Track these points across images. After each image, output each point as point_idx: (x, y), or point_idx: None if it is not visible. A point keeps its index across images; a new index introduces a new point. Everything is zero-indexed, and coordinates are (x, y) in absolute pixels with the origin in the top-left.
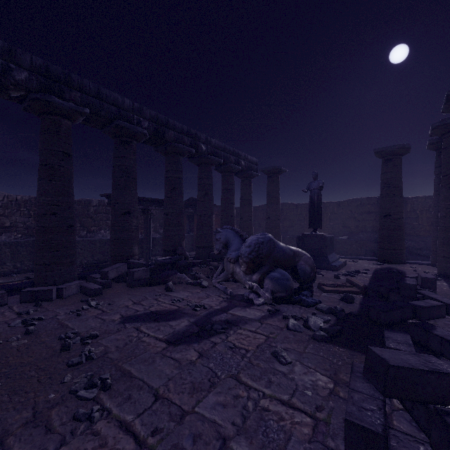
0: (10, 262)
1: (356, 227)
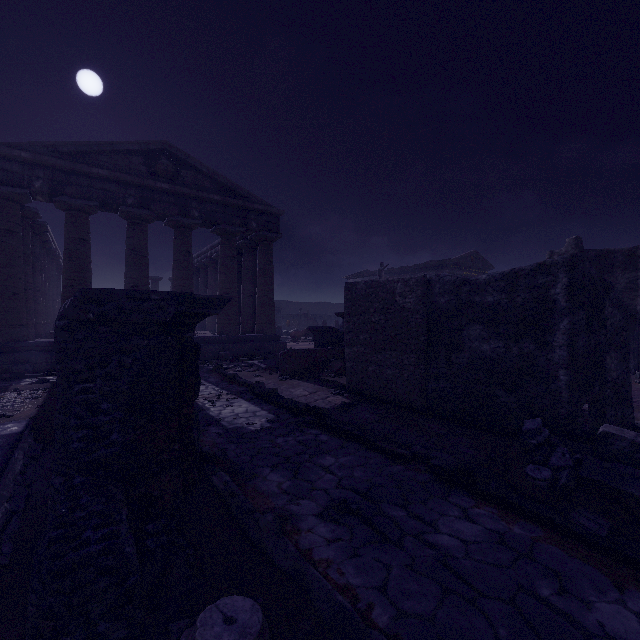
0: None
1: None
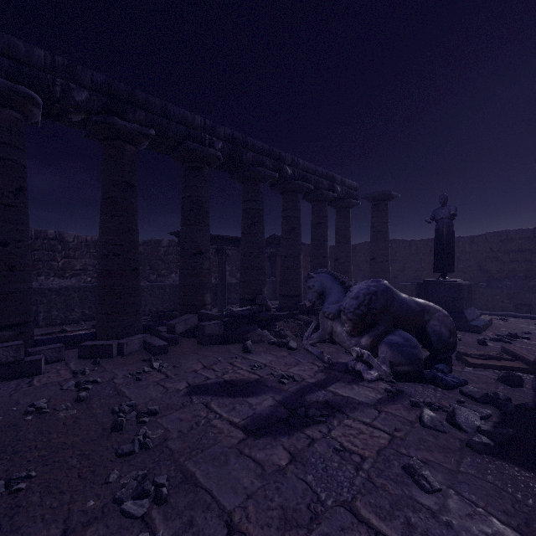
0: (79, 308)
1: (500, 271)
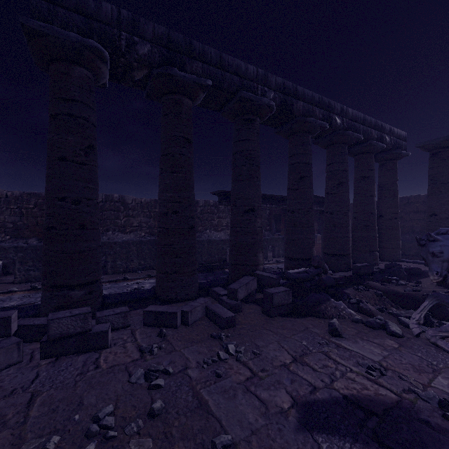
0: (136, 259)
1: None
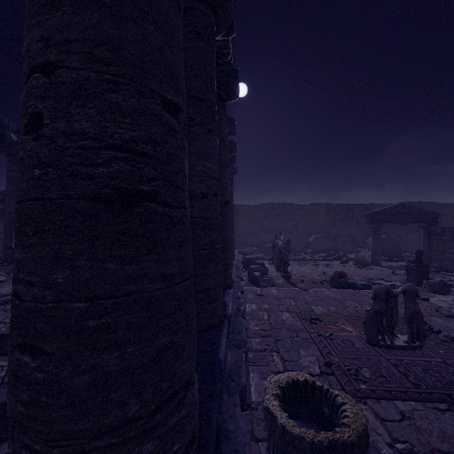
0: None
1: None
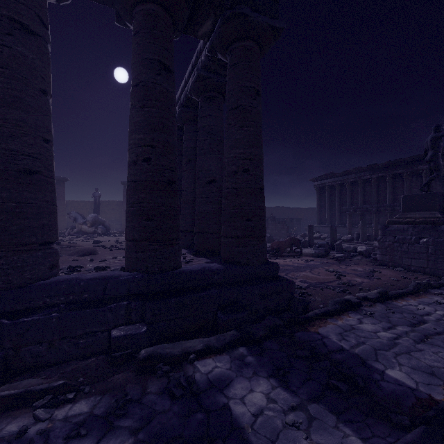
0: None
1: (106, 217)
